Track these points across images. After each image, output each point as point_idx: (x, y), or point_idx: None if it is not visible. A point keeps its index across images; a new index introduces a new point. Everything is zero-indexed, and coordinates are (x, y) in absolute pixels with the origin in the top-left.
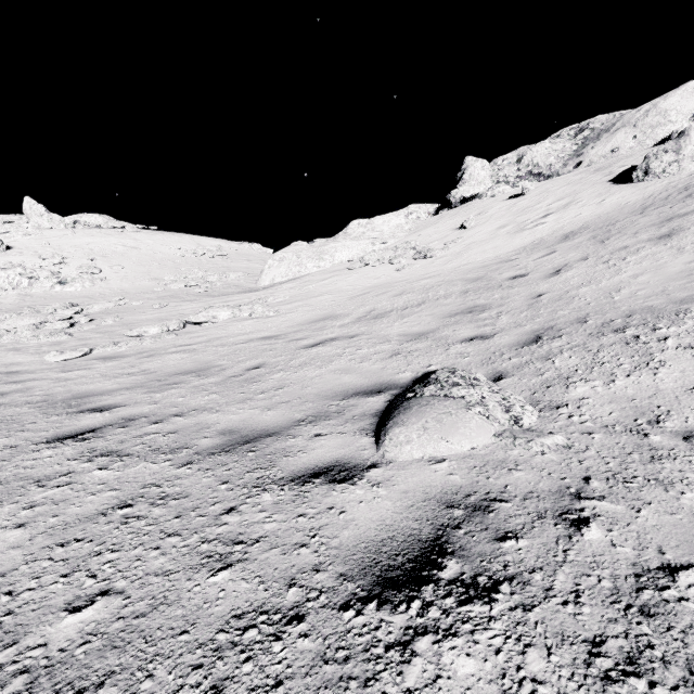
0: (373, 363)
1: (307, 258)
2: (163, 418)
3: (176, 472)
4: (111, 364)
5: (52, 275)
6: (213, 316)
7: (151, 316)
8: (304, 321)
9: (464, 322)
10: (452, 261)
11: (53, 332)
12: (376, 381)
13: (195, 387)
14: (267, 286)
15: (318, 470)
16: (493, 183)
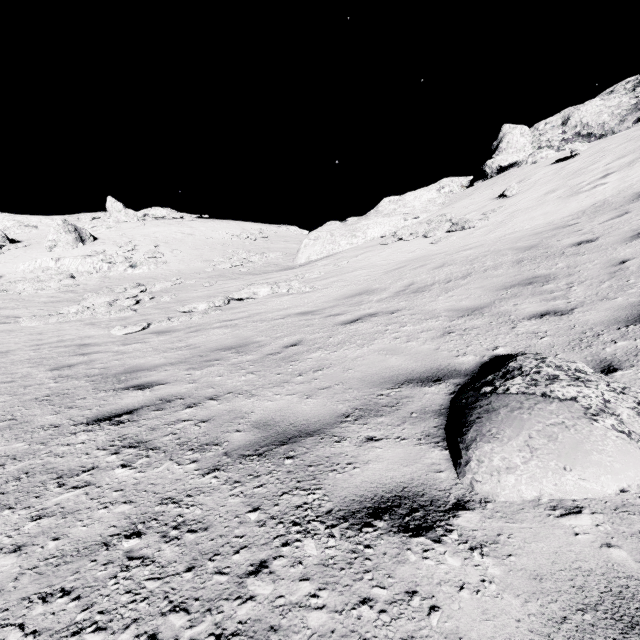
0: (422, 343)
1: (340, 236)
2: (198, 400)
3: (199, 481)
4: (163, 338)
5: (126, 260)
6: (253, 292)
7: (201, 293)
8: (339, 296)
9: (525, 295)
10: (495, 231)
11: (122, 308)
12: (431, 365)
13: (233, 365)
14: (303, 264)
15: (378, 502)
16: (534, 149)
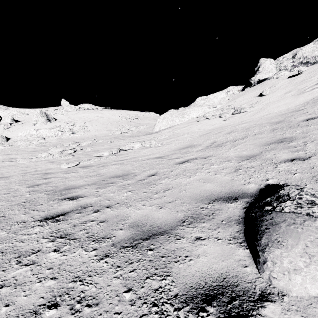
0: (224, 176)
1: (176, 117)
2: (100, 208)
3: (96, 265)
4: (85, 170)
5: (70, 130)
6: (132, 146)
7: (106, 146)
8: (176, 148)
9: (279, 148)
10: (258, 113)
11: (67, 154)
12: (230, 189)
13: (120, 186)
14: (157, 131)
15: (208, 289)
16: (277, 71)
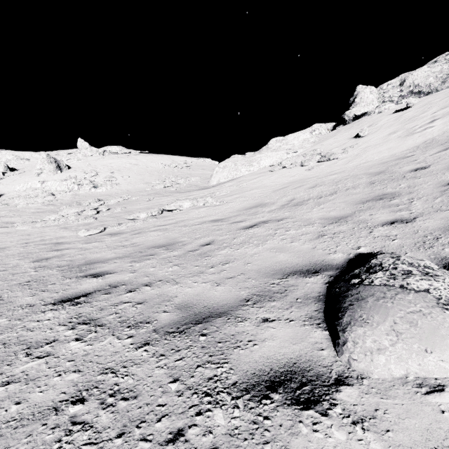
0: (303, 243)
1: (241, 165)
2: (136, 286)
3: (133, 354)
4: (114, 239)
5: (90, 183)
6: (179, 205)
7: (142, 206)
8: (241, 208)
9: (377, 207)
10: (352, 161)
11: (86, 217)
12: (310, 260)
13: (163, 259)
14: (215, 185)
15: (274, 376)
16: (380, 103)
